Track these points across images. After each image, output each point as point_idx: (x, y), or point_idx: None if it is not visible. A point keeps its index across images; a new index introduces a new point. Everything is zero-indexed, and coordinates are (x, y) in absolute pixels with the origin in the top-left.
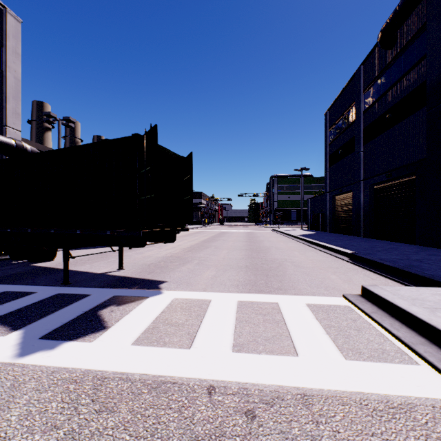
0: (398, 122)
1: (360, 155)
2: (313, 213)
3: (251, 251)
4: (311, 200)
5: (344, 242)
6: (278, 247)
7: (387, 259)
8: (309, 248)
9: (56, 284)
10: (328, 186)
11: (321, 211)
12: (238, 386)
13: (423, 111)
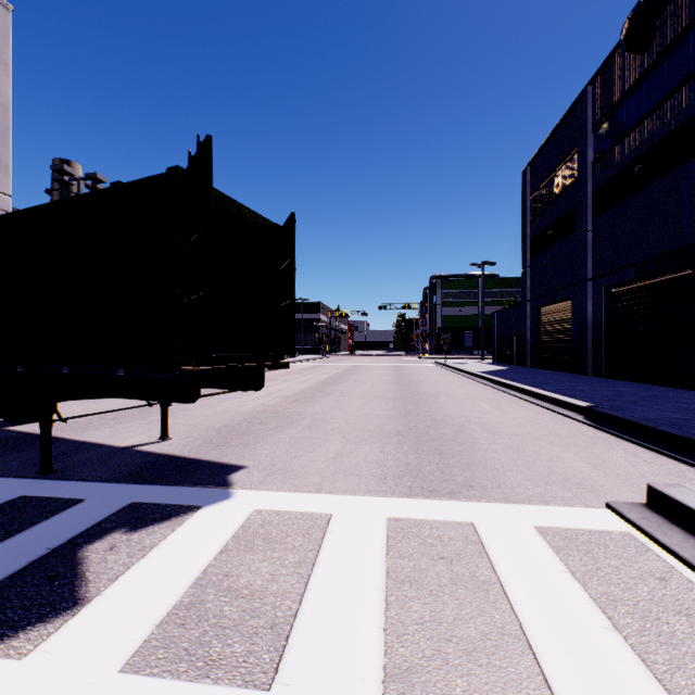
0: (657, 177)
1: (585, 237)
2: (503, 336)
3: (405, 402)
4: (498, 314)
5: (565, 386)
6: (449, 394)
7: (660, 419)
8: (503, 395)
9: (27, 472)
10: (528, 291)
11: (516, 332)
12: None
13: None
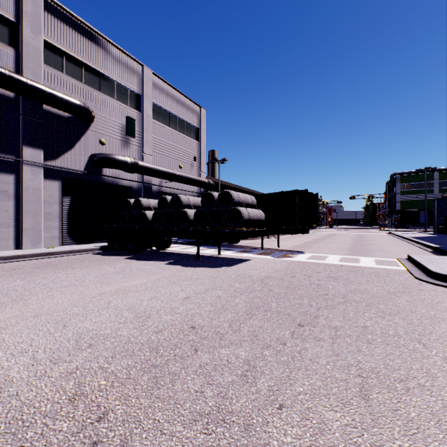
0: None
1: None
2: (440, 216)
3: (355, 245)
4: (437, 201)
5: None
6: (379, 244)
7: None
8: (408, 245)
9: (257, 249)
10: None
11: None
12: (339, 264)
13: None
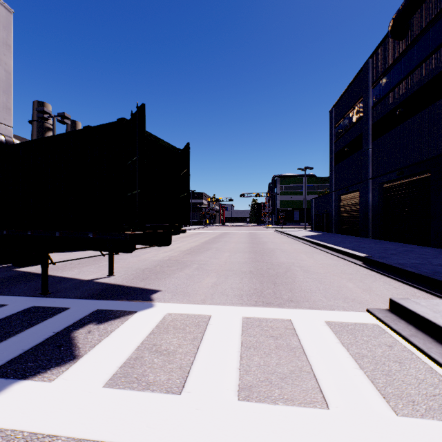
0: (410, 116)
1: (368, 152)
2: (317, 214)
3: (255, 254)
4: (315, 200)
5: (353, 244)
6: (283, 249)
7: (407, 264)
8: (316, 250)
9: (33, 293)
10: (333, 185)
11: (326, 211)
12: None
13: (439, 104)
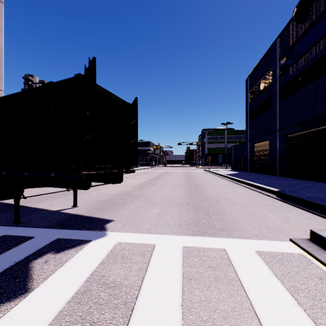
0: (310, 82)
1: (276, 110)
2: (236, 157)
3: (190, 189)
4: (234, 147)
5: (266, 181)
6: (211, 185)
7: (313, 197)
8: (237, 185)
9: (8, 223)
10: (248, 136)
11: (242, 155)
12: None
13: None
